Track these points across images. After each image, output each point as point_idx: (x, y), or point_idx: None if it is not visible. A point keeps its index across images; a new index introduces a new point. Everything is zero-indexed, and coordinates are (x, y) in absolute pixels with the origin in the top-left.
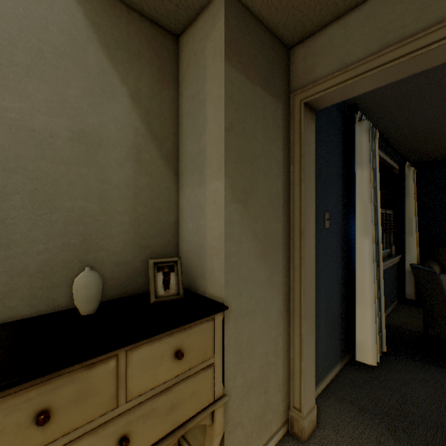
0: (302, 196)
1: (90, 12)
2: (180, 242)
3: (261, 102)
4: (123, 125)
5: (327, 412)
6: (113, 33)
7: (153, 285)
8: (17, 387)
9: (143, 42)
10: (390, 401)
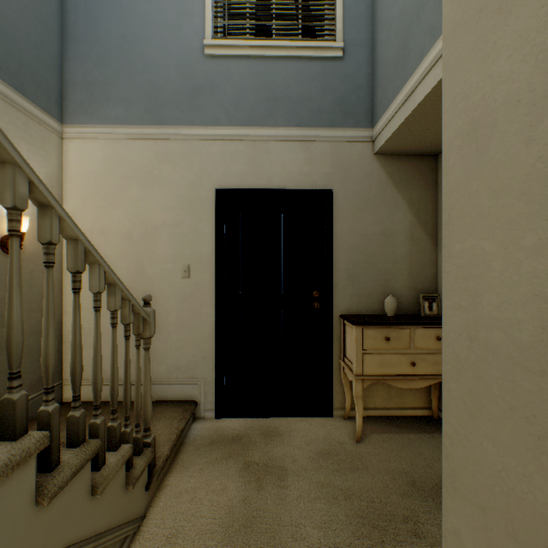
0: None
1: (388, 170)
2: (438, 287)
3: None
4: (403, 221)
5: None
6: (398, 175)
7: (422, 307)
8: (380, 326)
9: (414, 170)
10: None
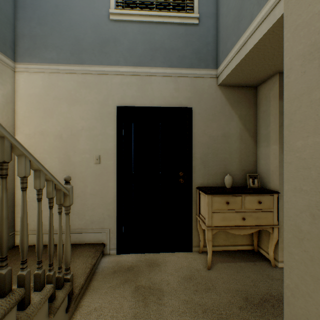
0: None
1: (226, 96)
2: (257, 169)
3: None
4: (236, 128)
5: None
6: (232, 99)
7: (248, 182)
8: (222, 195)
9: (242, 96)
10: None
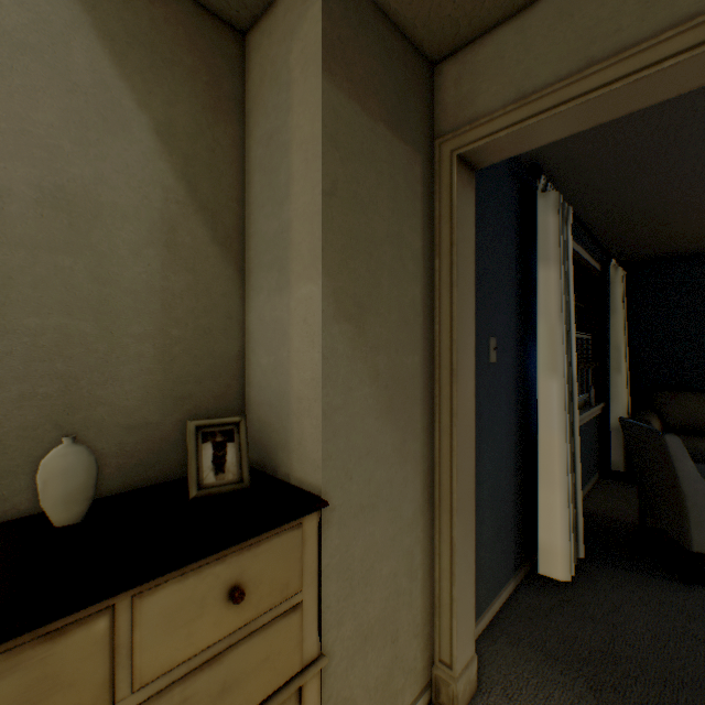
0: (454, 310)
1: None
2: (248, 389)
3: (386, 150)
4: (142, 181)
5: (494, 663)
6: (122, 17)
7: (195, 466)
8: None
9: (181, 38)
10: (592, 640)
